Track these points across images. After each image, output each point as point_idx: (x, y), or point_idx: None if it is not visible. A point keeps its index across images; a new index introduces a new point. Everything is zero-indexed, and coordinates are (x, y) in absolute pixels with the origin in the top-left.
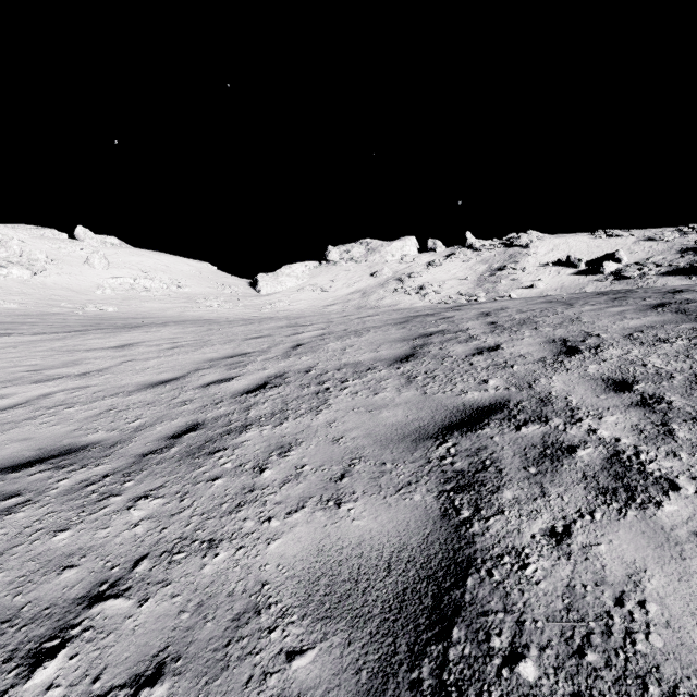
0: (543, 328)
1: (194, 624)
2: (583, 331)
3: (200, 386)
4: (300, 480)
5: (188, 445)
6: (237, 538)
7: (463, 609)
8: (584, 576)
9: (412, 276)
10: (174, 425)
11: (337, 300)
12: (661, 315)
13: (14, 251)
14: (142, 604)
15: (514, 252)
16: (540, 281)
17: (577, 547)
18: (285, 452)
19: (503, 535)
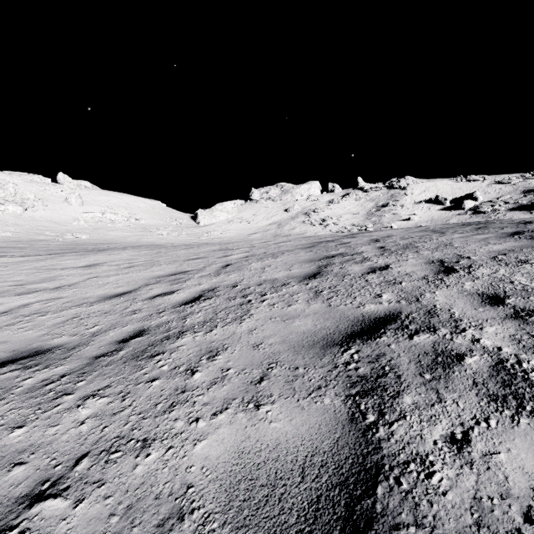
0: (423, 251)
1: (121, 529)
2: (456, 254)
3: (148, 298)
4: (224, 383)
5: (134, 349)
6: (168, 438)
7: (375, 521)
8: (489, 487)
9: (316, 211)
10: (124, 331)
11: (258, 229)
12: (518, 241)
13: (10, 192)
14: (76, 506)
15: (395, 192)
16: (415, 215)
17: (478, 455)
18: (213, 356)
19: (407, 441)
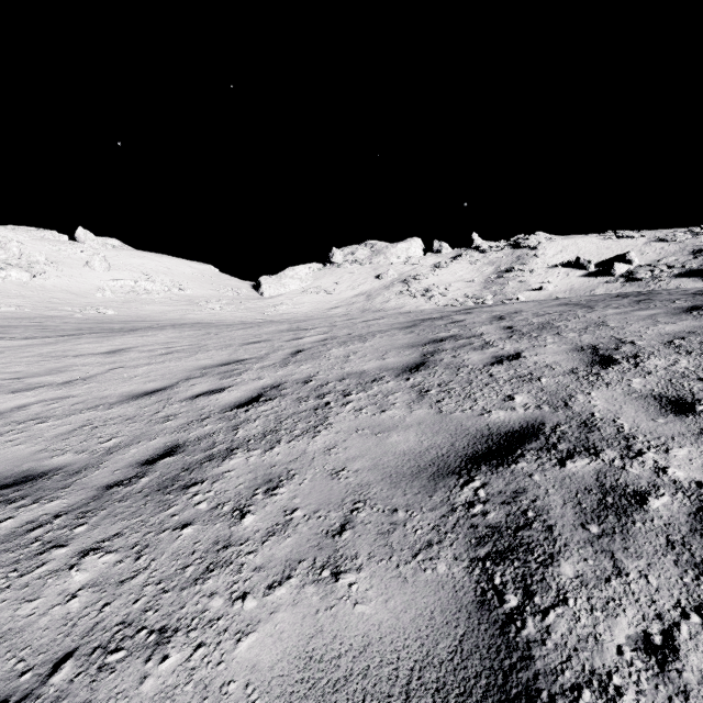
0: (567, 333)
1: None
2: (613, 337)
3: (188, 397)
4: (288, 533)
5: (161, 475)
6: (197, 628)
7: None
8: None
9: (417, 278)
10: (151, 446)
11: (341, 302)
12: (699, 319)
13: (13, 253)
14: None
15: (522, 253)
16: (549, 283)
17: (695, 677)
18: (273, 489)
19: (573, 645)
